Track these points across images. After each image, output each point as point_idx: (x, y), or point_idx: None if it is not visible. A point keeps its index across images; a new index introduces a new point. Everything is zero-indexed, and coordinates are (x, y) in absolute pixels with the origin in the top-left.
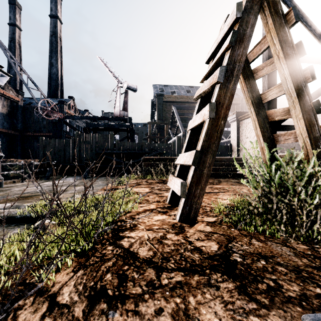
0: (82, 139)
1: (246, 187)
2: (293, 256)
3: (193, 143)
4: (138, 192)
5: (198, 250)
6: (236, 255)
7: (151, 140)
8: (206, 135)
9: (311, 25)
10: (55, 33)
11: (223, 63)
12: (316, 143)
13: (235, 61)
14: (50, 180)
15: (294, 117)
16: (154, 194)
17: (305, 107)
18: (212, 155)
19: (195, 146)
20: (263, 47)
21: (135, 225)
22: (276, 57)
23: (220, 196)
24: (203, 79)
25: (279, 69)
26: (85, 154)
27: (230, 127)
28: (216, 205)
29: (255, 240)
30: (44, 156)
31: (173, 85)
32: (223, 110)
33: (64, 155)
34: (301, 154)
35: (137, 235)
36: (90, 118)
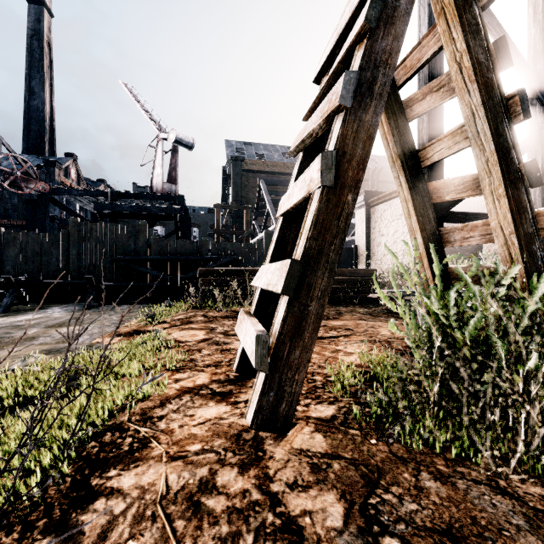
0: (84, 233)
1: (385, 323)
2: (527, 530)
3: (289, 242)
4: (181, 341)
5: (294, 533)
6: (392, 542)
7: (220, 236)
8: (315, 225)
9: (500, 32)
10: (38, 33)
11: (352, 69)
12: (529, 246)
13: (377, 65)
14: (11, 313)
15: (488, 192)
16: (212, 346)
17: (510, 172)
18: (328, 271)
19: (293, 249)
20: (425, 55)
21: (144, 443)
22: (454, 69)
23: (342, 347)
24: (310, 112)
25: (460, 94)
26: (89, 261)
27: (356, 216)
28: (334, 369)
29: (428, 476)
30: (4, 265)
31: (260, 143)
32: (351, 169)
33: (47, 263)
34: (515, 269)
35: (137, 482)
36: (104, 194)
